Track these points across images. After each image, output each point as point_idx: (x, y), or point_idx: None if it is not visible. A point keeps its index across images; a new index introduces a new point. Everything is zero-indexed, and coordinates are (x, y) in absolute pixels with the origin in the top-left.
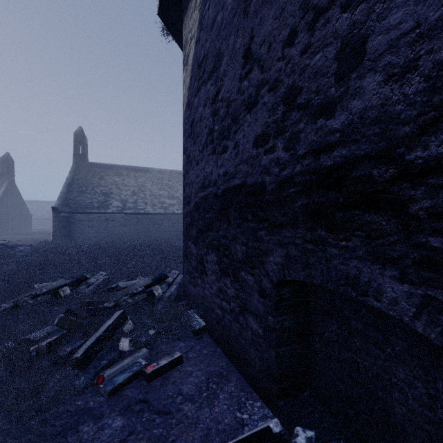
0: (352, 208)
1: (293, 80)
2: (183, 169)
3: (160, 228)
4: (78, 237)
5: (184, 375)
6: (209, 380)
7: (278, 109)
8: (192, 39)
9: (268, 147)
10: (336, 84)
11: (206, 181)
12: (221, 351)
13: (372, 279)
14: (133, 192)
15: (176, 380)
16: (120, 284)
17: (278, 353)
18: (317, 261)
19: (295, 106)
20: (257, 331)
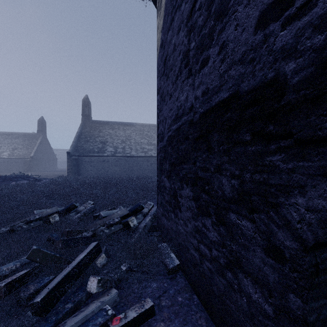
0: None
1: None
2: (157, 109)
3: (142, 167)
4: (84, 174)
5: None
6: None
7: None
8: None
9: (293, 11)
10: None
11: (180, 111)
12: (199, 301)
13: None
14: (122, 140)
15: None
16: (102, 213)
17: None
18: None
19: None
20: (260, 305)
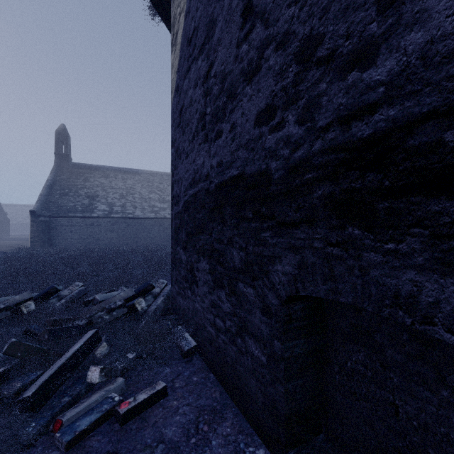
0: (406, 194)
1: (311, 27)
2: (172, 165)
3: (151, 233)
4: (60, 243)
5: (168, 413)
6: (199, 419)
7: (289, 70)
8: (181, 13)
9: (274, 123)
10: (380, 16)
11: (197, 175)
12: (215, 378)
13: (441, 300)
14: (121, 195)
15: (158, 420)
16: (98, 296)
17: (287, 389)
18: (346, 271)
19: (313, 62)
20: (259, 358)
